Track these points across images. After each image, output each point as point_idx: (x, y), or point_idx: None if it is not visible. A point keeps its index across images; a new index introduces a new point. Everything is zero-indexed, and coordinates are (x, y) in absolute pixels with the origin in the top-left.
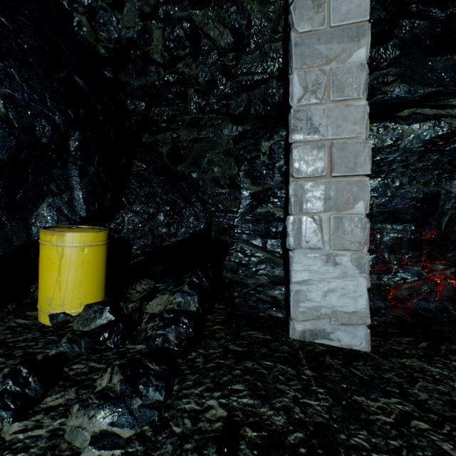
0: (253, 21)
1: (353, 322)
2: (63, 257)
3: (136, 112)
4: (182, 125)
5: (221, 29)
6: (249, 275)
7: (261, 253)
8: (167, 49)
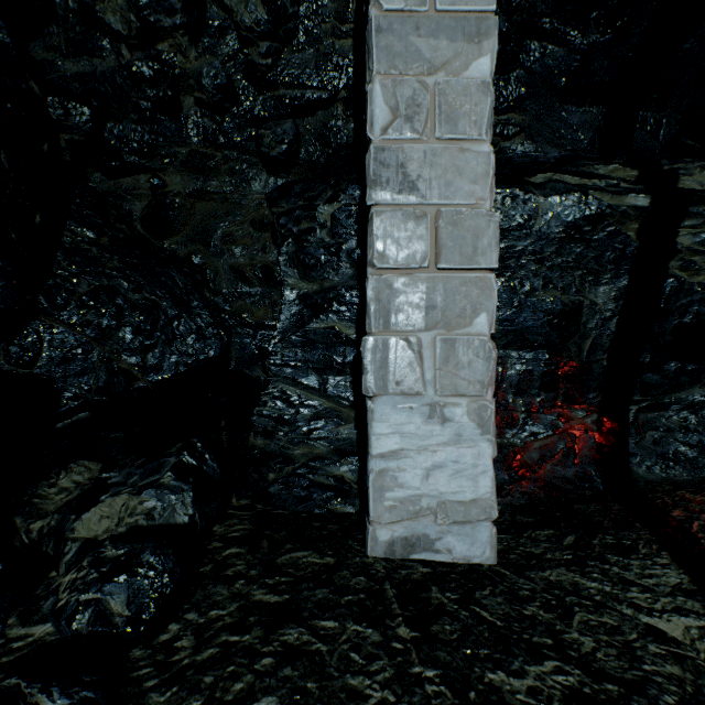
0: None
1: (472, 517)
2: None
3: (69, 124)
4: (171, 165)
5: None
6: (295, 440)
7: (317, 400)
8: (134, 6)
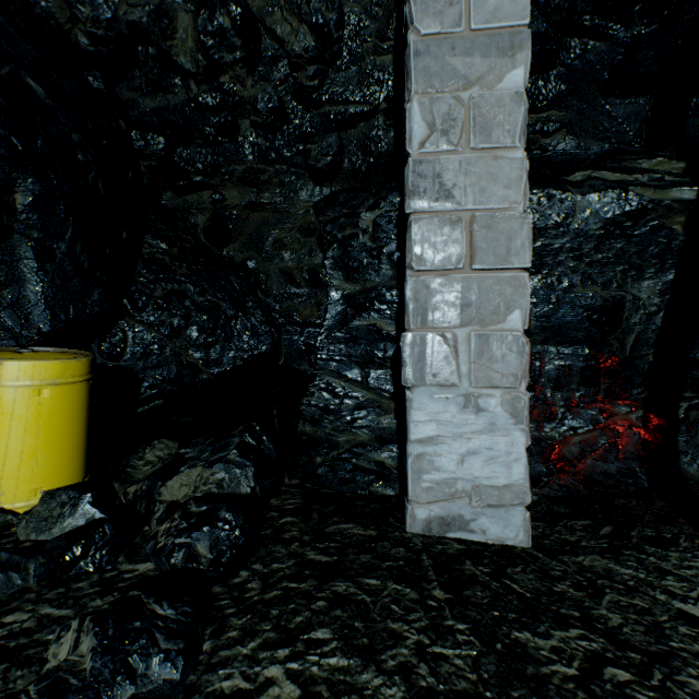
0: (347, 16)
1: (506, 502)
2: None
3: (148, 152)
4: (229, 181)
5: (294, 24)
6: (340, 428)
7: (359, 392)
8: (201, 48)
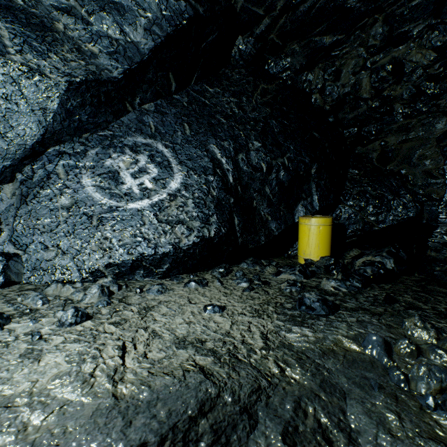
0: None
1: None
2: (310, 230)
3: (350, 136)
4: (389, 133)
5: (423, 52)
6: None
7: None
8: (372, 89)
